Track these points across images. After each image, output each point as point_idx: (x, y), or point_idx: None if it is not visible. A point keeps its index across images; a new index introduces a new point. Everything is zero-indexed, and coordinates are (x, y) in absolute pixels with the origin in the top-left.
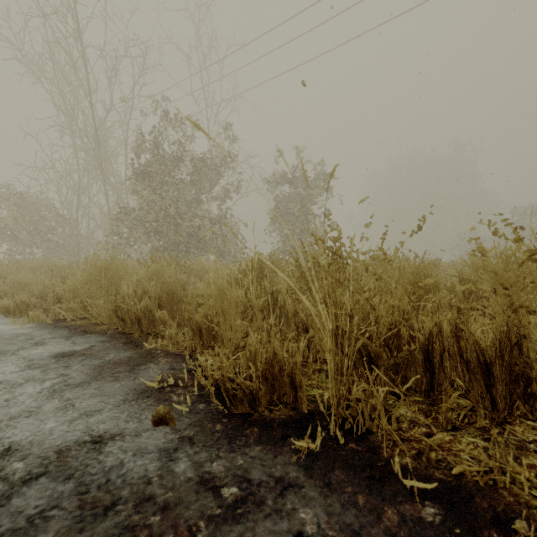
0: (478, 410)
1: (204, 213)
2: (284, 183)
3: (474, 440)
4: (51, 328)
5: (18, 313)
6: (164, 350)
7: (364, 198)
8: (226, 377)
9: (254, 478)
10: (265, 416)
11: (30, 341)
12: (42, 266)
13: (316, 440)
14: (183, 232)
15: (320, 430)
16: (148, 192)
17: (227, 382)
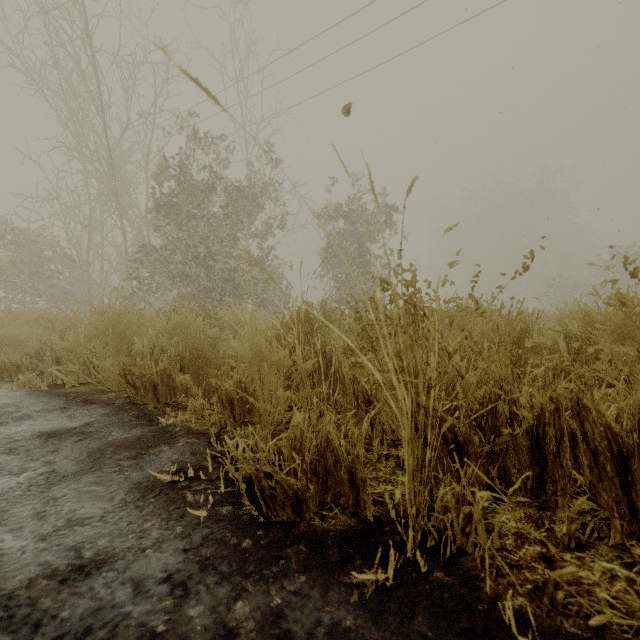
0: (612, 521)
1: (241, 253)
2: (338, 217)
3: (611, 567)
4: (45, 396)
5: (6, 376)
6: (184, 427)
7: (452, 226)
8: (261, 473)
9: (299, 629)
10: (315, 527)
11: (16, 414)
12: (41, 317)
13: (388, 567)
14: (216, 277)
15: (392, 551)
16: (173, 228)
17: (263, 479)
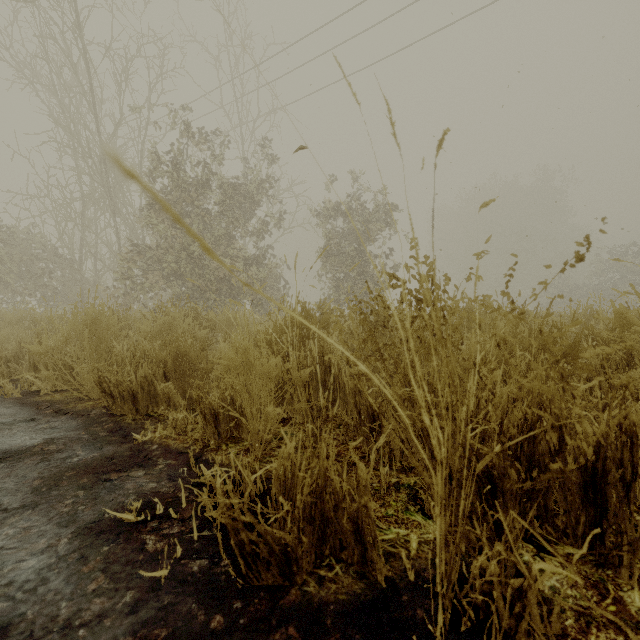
0: None
1: (237, 252)
2: (337, 215)
3: None
4: (16, 405)
5: None
6: (162, 444)
7: (489, 202)
8: (240, 524)
9: None
10: (310, 596)
11: None
12: (24, 318)
13: None
14: (211, 276)
15: None
16: (166, 225)
17: (243, 531)
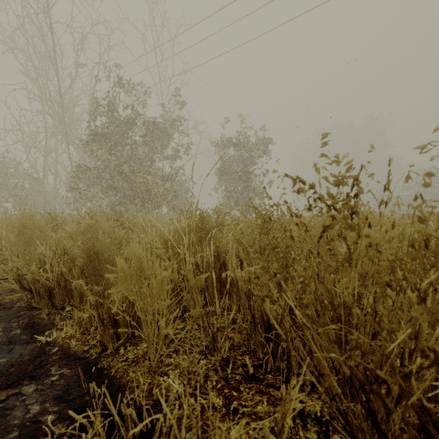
0: None
1: (156, 171)
2: (228, 146)
3: None
4: None
5: None
6: (63, 346)
7: None
8: None
9: None
10: None
11: None
12: None
13: None
14: (137, 188)
15: None
16: (104, 151)
17: None
